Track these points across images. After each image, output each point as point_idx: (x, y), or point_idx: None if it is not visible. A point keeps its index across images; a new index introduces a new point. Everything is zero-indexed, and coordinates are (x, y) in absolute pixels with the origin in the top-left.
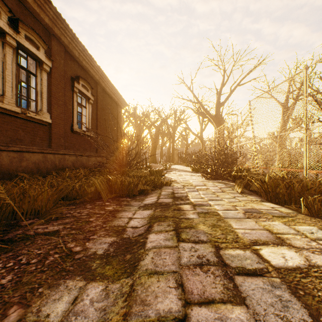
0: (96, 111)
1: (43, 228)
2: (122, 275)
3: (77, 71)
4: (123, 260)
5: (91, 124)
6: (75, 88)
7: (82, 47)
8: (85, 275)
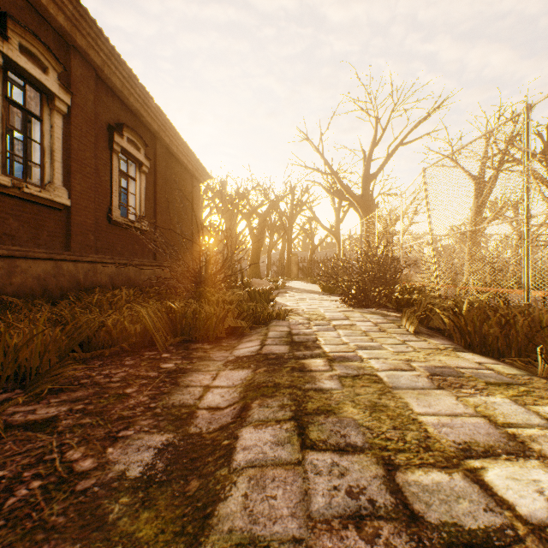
0: (154, 187)
1: (25, 413)
2: (174, 542)
3: (119, 115)
4: (181, 495)
5: (145, 209)
6: (115, 145)
7: (128, 72)
8: (89, 542)
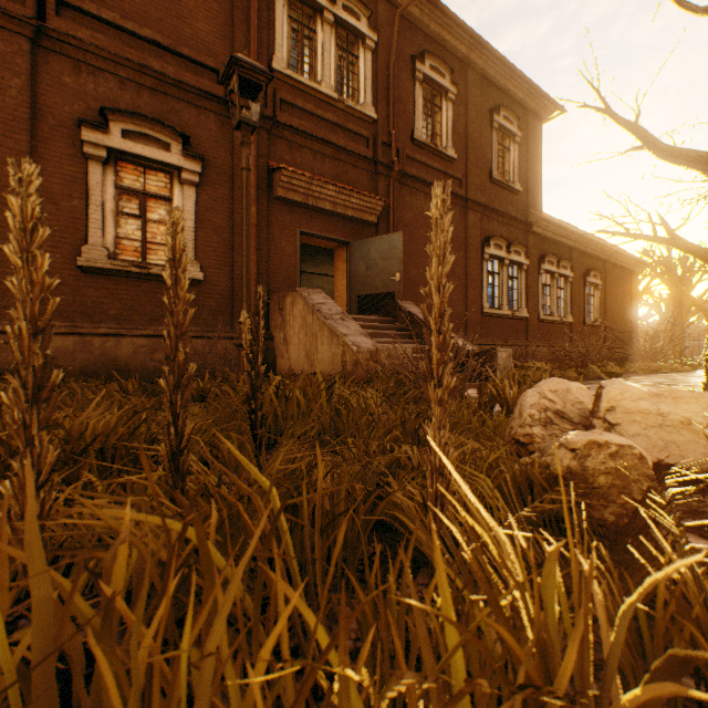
0: (603, 295)
1: None
2: None
3: (586, 264)
4: None
5: (598, 312)
6: (586, 283)
7: (595, 242)
8: None
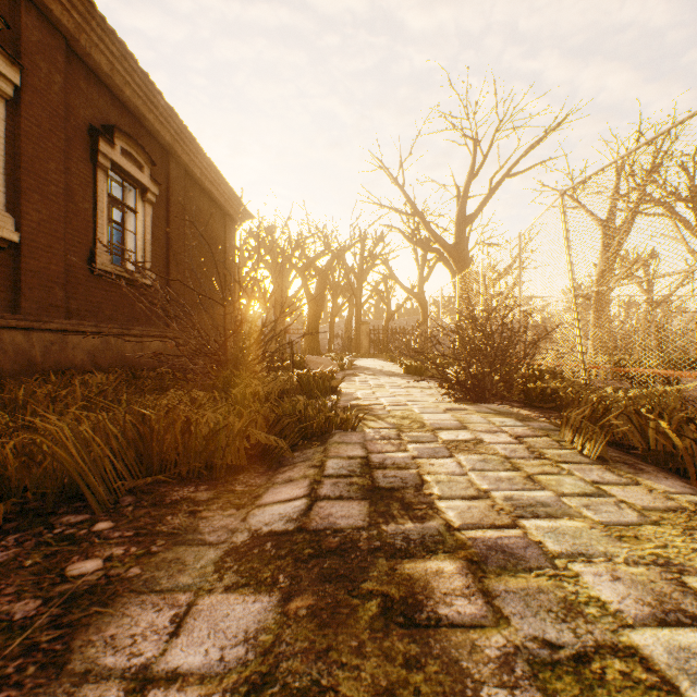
0: (166, 225)
1: None
2: None
3: (108, 114)
4: None
5: (151, 256)
6: (100, 157)
7: (120, 47)
8: None
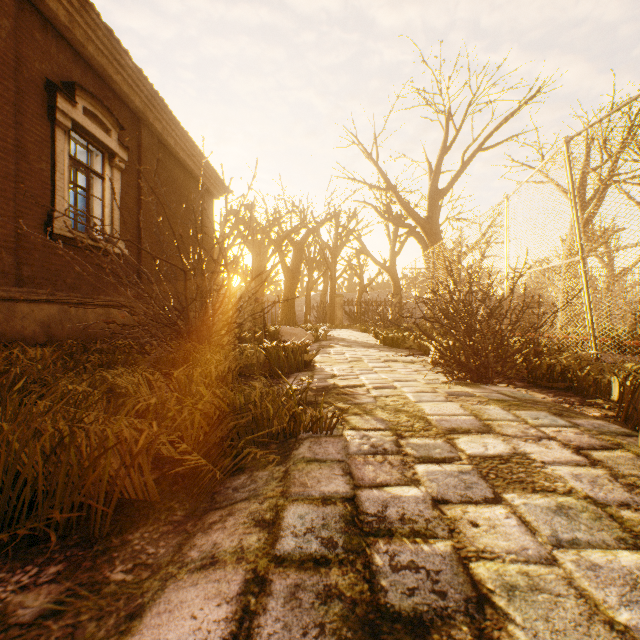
0: (137, 193)
1: None
2: None
3: (69, 71)
4: None
5: (120, 223)
6: (59, 115)
7: None
8: None
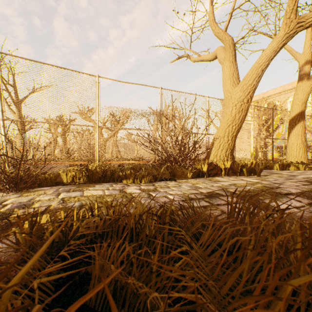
0: None
1: None
2: None
3: None
4: None
5: None
6: None
7: None
8: None
